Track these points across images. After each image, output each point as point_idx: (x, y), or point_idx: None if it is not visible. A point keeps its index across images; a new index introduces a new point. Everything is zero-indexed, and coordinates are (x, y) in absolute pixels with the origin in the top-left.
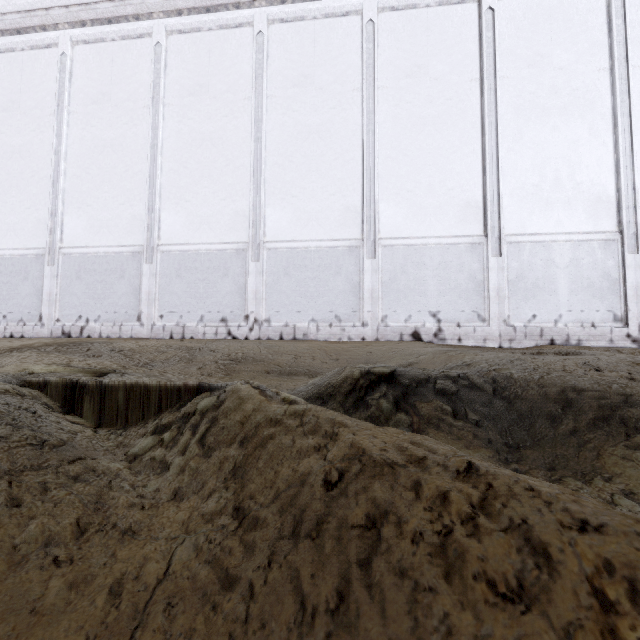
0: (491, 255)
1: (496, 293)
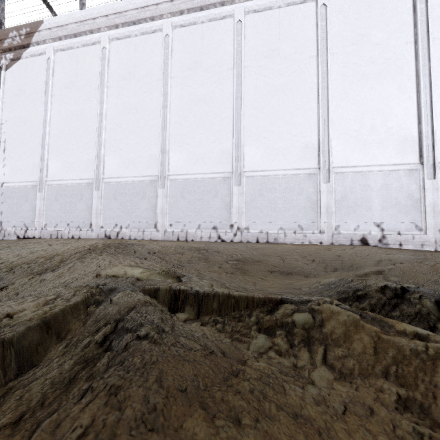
0: (426, 178)
1: (431, 208)
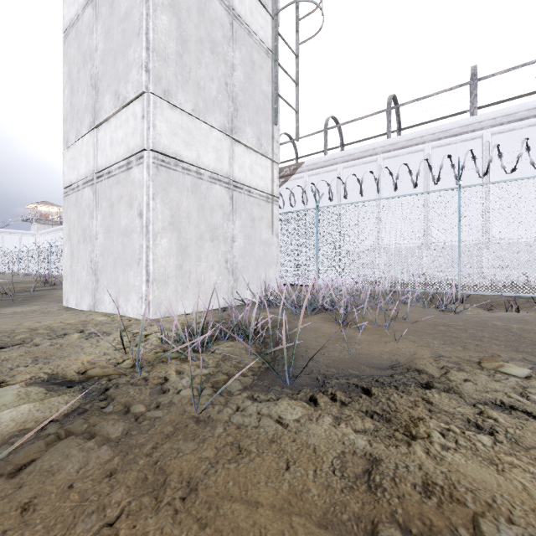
0: None
1: None
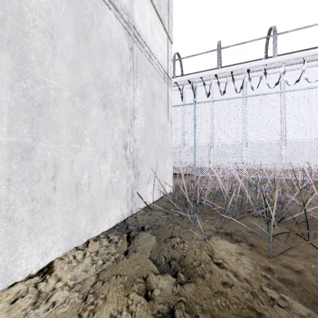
0: None
1: None
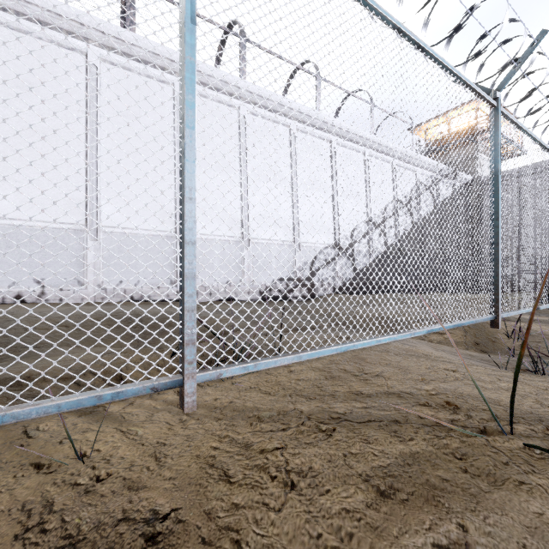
0: (91, 239)
1: (93, 266)
